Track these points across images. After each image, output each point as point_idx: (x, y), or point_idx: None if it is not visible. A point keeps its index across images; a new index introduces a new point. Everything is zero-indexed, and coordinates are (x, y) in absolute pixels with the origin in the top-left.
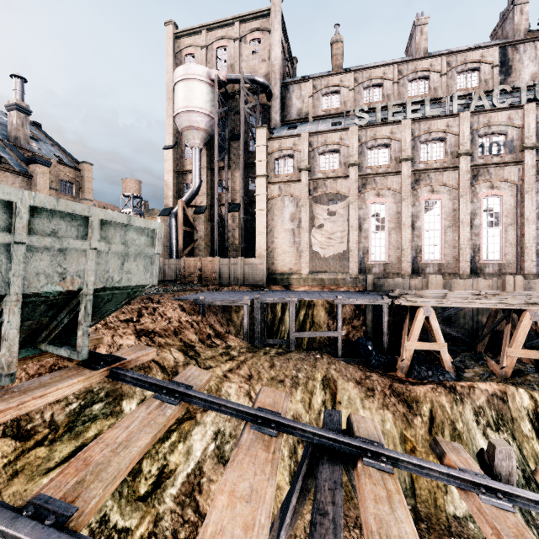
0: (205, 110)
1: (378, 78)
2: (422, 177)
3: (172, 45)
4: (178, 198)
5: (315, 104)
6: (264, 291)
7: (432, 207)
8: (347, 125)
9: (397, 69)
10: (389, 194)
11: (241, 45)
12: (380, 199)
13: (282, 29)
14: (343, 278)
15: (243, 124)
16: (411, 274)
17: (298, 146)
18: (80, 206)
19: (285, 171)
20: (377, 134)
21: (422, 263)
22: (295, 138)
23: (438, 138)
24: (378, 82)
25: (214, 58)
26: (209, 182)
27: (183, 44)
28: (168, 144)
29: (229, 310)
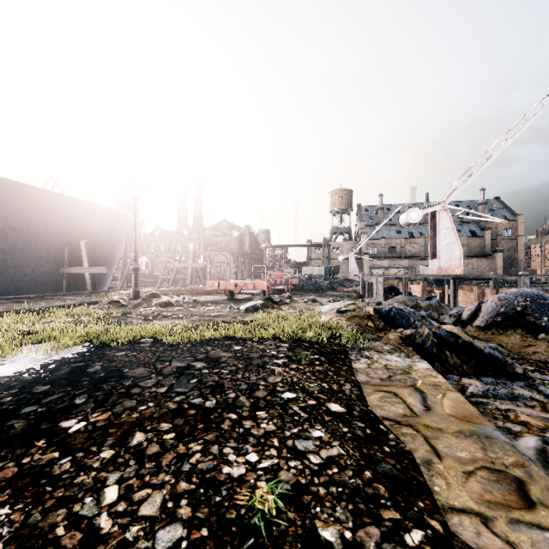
0: None
1: None
2: None
3: None
4: None
5: None
6: None
7: None
8: None
9: None
10: None
11: None
12: None
13: None
14: None
15: None
16: None
17: None
18: None
19: None
20: None
21: None
22: None
23: None
24: None
25: None
26: None
27: None
28: None
29: None
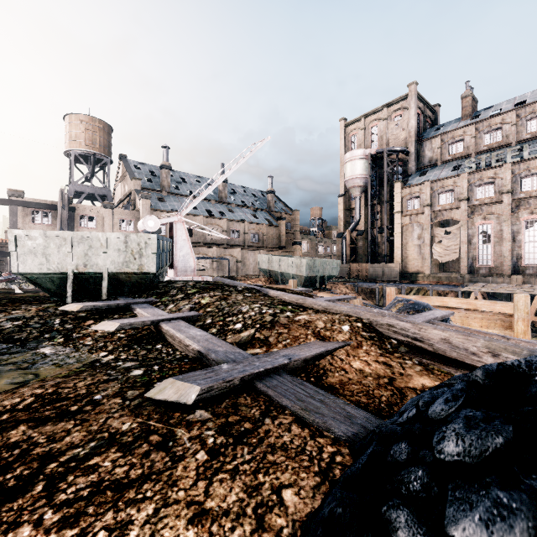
0: (362, 175)
1: (497, 124)
2: (521, 203)
3: (343, 133)
4: (347, 225)
5: (443, 152)
6: (392, 283)
7: (532, 225)
8: (462, 170)
9: (514, 114)
10: (493, 218)
11: (387, 122)
12: (485, 221)
13: (419, 100)
14: (455, 276)
15: (386, 180)
16: (510, 275)
17: (423, 191)
18: (326, 260)
19: (414, 207)
20: (483, 176)
21: (522, 266)
22: (420, 186)
23: (536, 173)
24: (497, 127)
25: (369, 134)
26: (366, 214)
27: (349, 129)
28: (340, 193)
29: (373, 293)
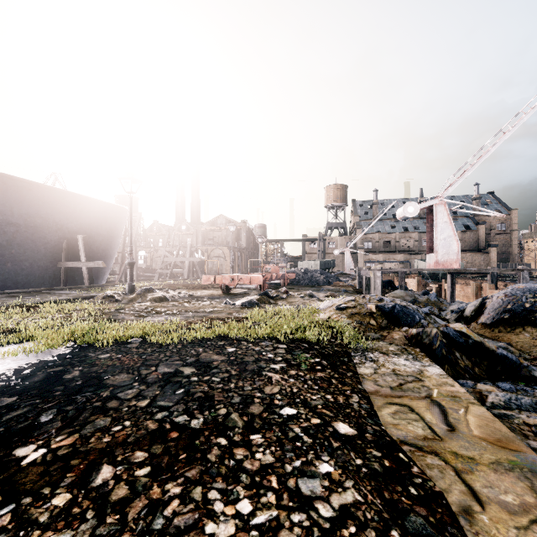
0: None
1: None
2: None
3: None
4: None
5: None
6: None
7: None
8: None
9: None
10: None
11: None
12: None
13: None
14: None
15: None
16: None
17: None
18: None
19: None
20: None
21: None
22: None
23: None
24: None
25: None
26: None
27: None
28: None
29: None
